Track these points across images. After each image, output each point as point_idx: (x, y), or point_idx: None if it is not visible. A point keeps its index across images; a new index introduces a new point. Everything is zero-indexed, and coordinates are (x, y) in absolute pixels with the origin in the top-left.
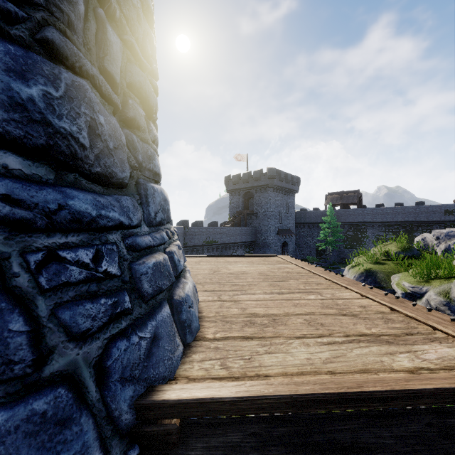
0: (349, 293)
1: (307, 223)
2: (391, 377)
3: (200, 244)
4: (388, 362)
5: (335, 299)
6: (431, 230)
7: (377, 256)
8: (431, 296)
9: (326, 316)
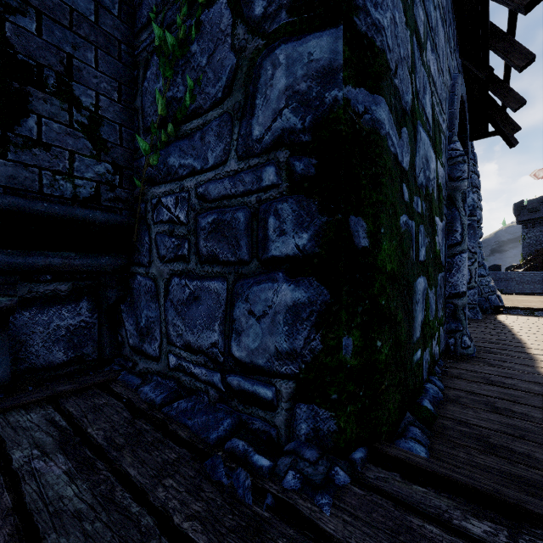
0: None
1: None
2: None
3: None
4: None
5: None
6: None
7: None
8: None
9: None
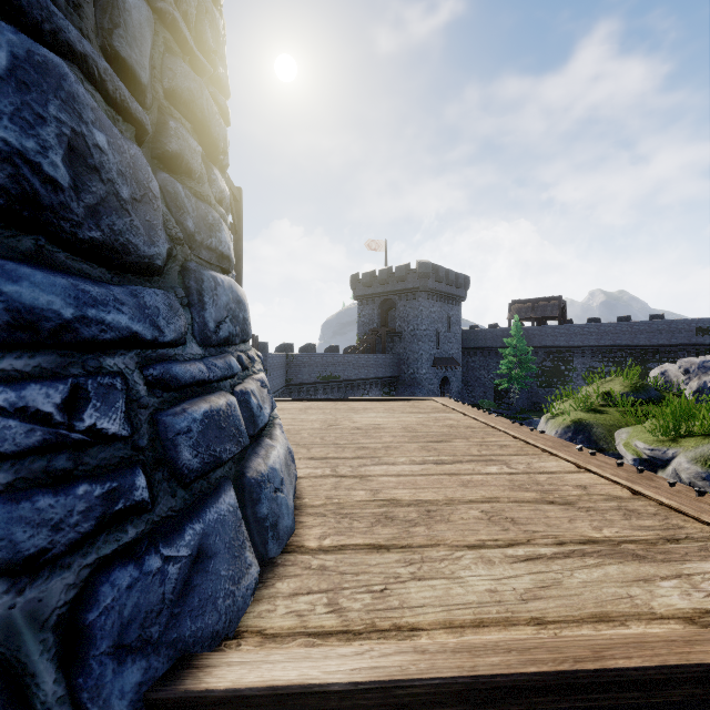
0: (556, 463)
1: (480, 348)
2: (657, 636)
3: (312, 380)
4: (643, 598)
5: (532, 473)
6: (675, 359)
7: (592, 399)
8: (682, 465)
9: (520, 504)
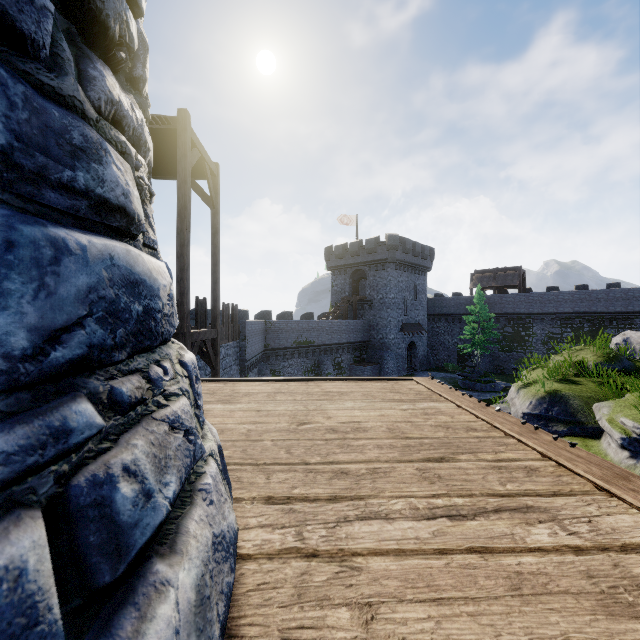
0: (631, 519)
1: (444, 315)
2: None
3: (289, 345)
4: None
5: (612, 551)
6: (632, 326)
7: (563, 369)
8: None
9: None
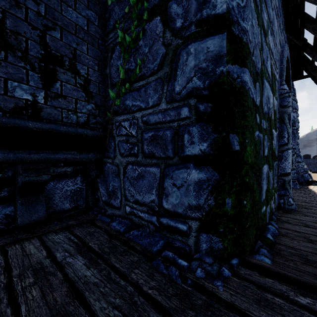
0: None
1: None
2: None
3: None
4: None
5: None
6: None
7: None
8: None
9: None
